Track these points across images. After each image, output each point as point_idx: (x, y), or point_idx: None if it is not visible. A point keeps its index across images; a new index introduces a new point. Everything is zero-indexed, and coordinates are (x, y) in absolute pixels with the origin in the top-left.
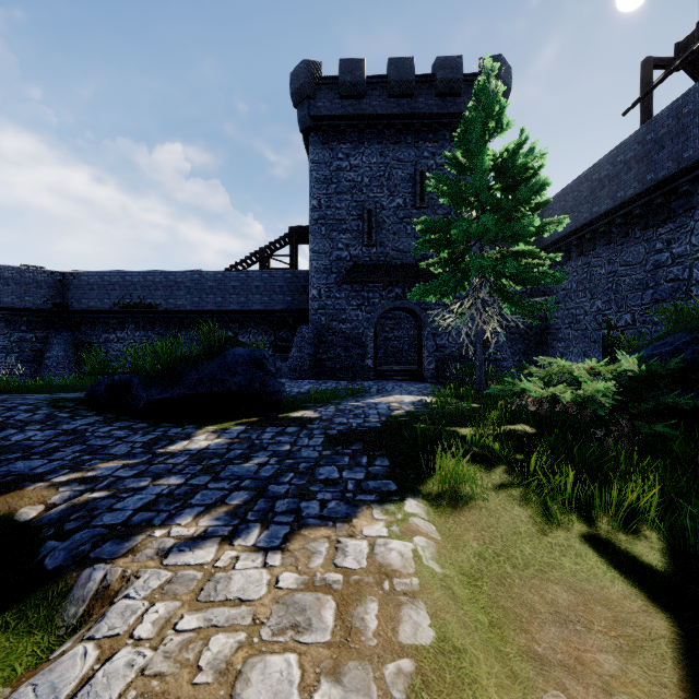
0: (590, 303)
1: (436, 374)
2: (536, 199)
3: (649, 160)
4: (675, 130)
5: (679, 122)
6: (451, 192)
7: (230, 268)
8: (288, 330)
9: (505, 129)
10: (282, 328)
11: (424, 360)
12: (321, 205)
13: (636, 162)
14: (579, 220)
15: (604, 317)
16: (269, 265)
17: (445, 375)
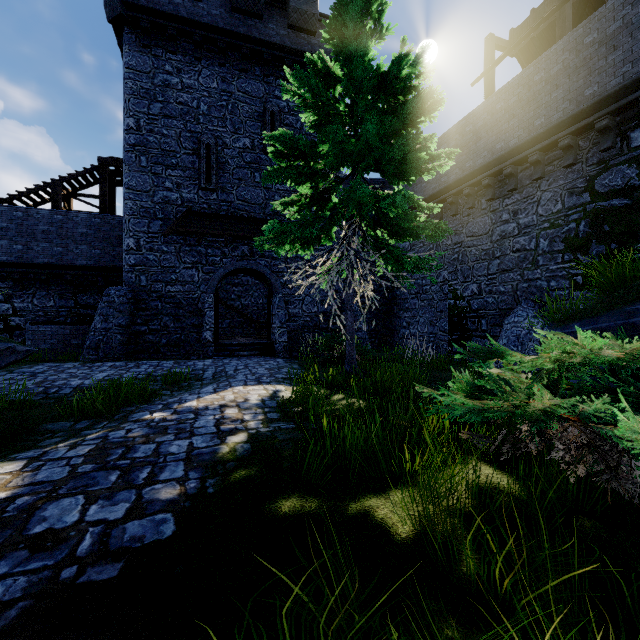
0: (436, 273)
1: (289, 347)
2: (424, 121)
3: (499, 128)
4: (526, 98)
5: (531, 90)
6: (315, 102)
7: (0, 201)
8: (97, 293)
9: (382, 32)
10: (87, 290)
11: (275, 332)
12: (140, 127)
13: (485, 131)
14: (427, 190)
15: (450, 287)
16: (69, 207)
17: (298, 348)
